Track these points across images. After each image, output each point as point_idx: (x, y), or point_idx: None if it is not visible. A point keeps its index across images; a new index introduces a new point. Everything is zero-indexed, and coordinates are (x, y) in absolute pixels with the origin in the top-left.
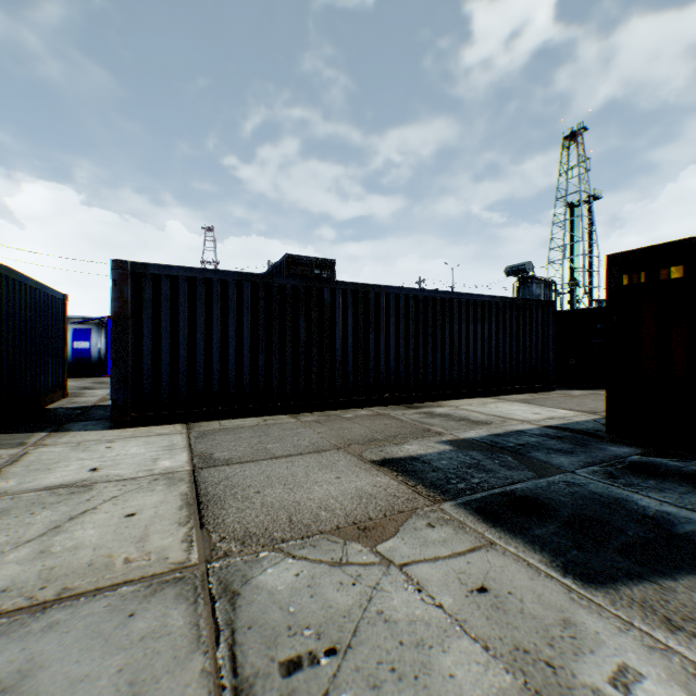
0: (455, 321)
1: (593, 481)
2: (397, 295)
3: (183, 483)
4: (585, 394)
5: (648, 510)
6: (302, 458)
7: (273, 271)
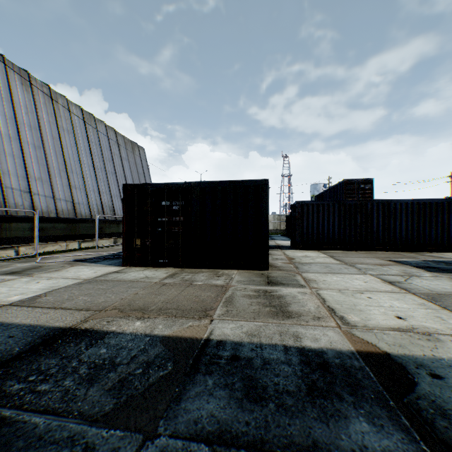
0: (444, 213)
1: None
2: (406, 203)
3: (330, 258)
4: None
5: None
6: (361, 258)
7: (335, 187)
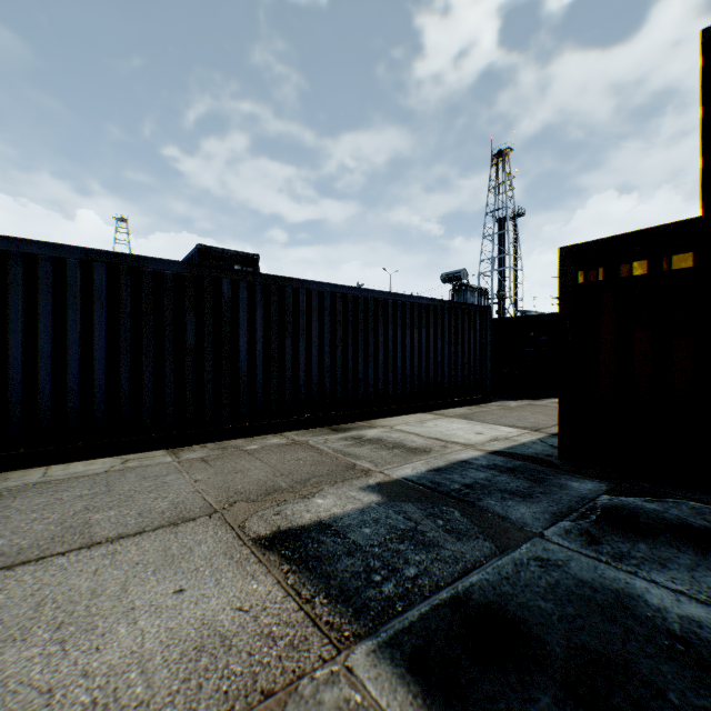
0: (390, 326)
1: (572, 552)
2: (321, 292)
3: None
4: (523, 405)
5: (670, 618)
6: (140, 542)
7: None
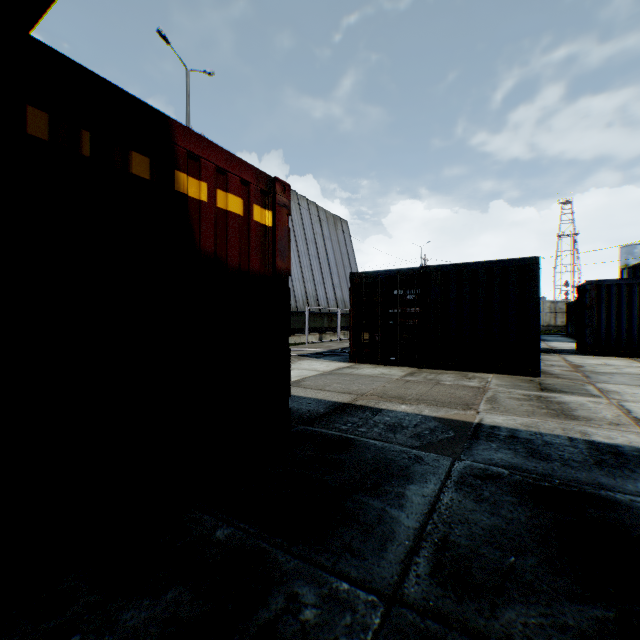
0: None
1: None
2: None
3: None
4: None
5: None
6: None
7: None
